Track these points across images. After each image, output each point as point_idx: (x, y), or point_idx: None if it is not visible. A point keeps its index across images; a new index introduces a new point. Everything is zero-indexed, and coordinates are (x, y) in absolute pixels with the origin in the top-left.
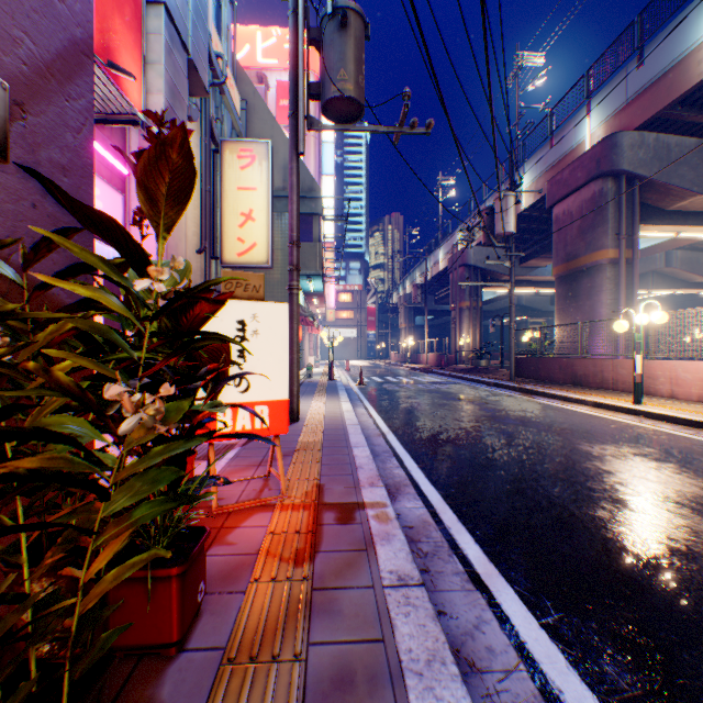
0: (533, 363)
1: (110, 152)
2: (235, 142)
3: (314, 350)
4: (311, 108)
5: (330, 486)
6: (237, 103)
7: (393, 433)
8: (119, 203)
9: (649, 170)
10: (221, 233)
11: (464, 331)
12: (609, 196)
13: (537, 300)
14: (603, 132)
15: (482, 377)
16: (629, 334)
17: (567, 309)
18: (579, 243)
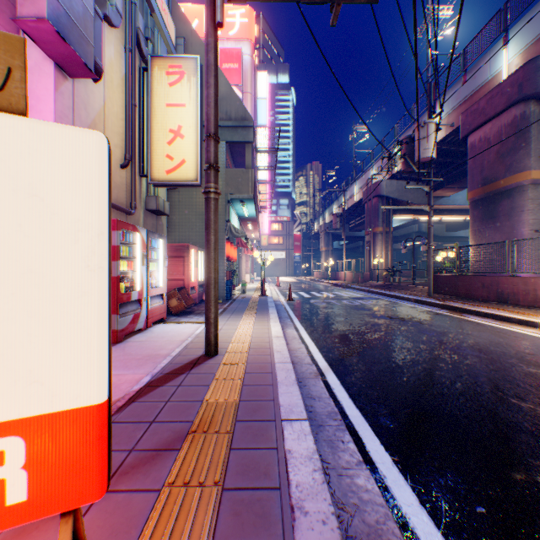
0: (451, 280)
1: None
2: (164, 58)
3: (250, 269)
4: (248, 70)
5: None
6: (171, 31)
7: (334, 371)
8: None
9: None
10: (149, 150)
11: (377, 252)
12: (531, 118)
13: (435, 227)
14: (522, 59)
15: (400, 293)
16: None
17: (483, 230)
18: (498, 166)
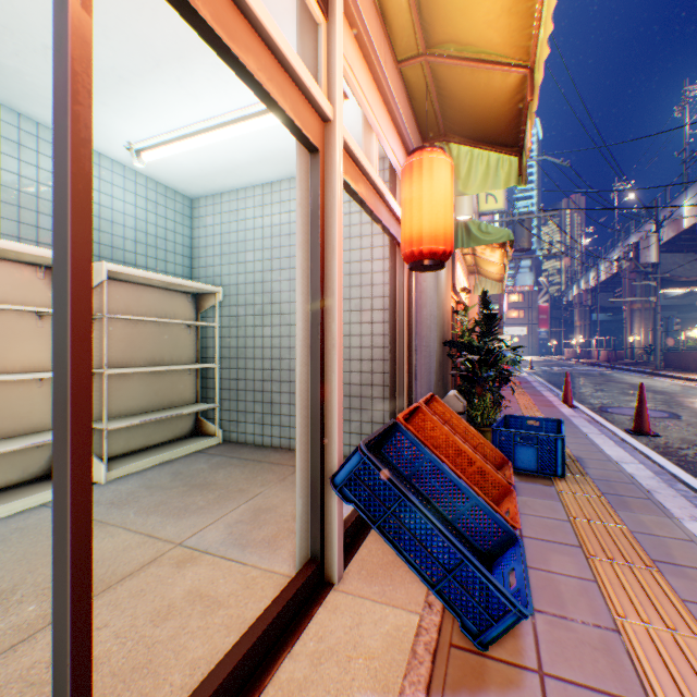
0: (675, 356)
1: None
2: None
3: None
4: None
5: (520, 382)
6: None
7: (545, 381)
8: None
9: None
10: None
11: (633, 330)
12: None
13: None
14: None
15: (633, 367)
16: None
17: None
18: None
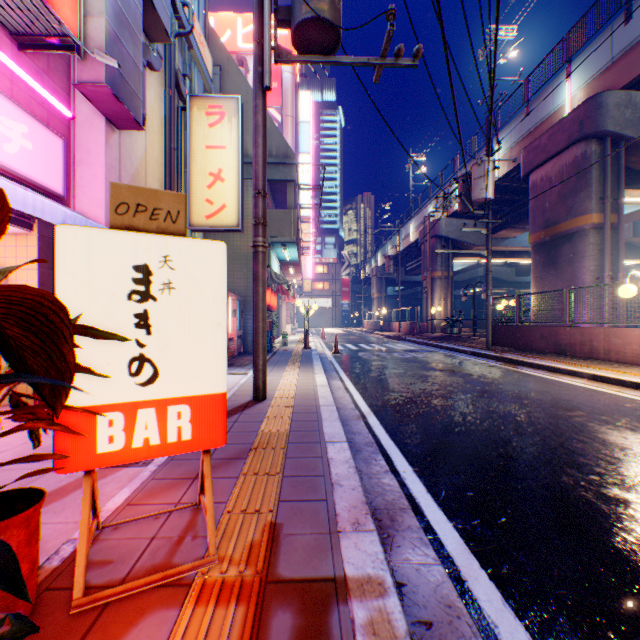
0: (511, 331)
1: (46, 88)
2: (203, 98)
3: (291, 319)
4: (288, 89)
5: (290, 528)
6: (209, 64)
7: (375, 414)
8: (57, 148)
9: (636, 131)
10: (188, 194)
11: (435, 300)
12: (592, 158)
13: (503, 271)
14: (585, 94)
15: (457, 345)
16: (614, 301)
17: (545, 276)
18: (559, 209)
